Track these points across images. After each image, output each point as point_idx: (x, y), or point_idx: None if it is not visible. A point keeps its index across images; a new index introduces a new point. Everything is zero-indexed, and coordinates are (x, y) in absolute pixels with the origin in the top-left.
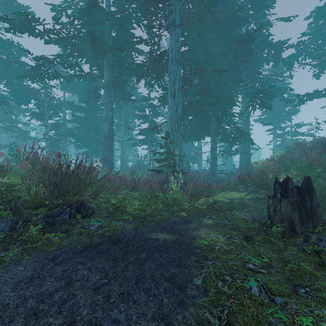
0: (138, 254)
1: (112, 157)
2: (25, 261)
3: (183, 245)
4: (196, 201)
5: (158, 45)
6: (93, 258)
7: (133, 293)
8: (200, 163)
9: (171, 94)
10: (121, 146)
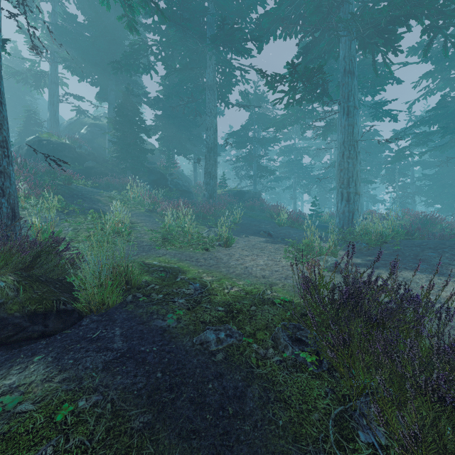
0: None
1: None
2: None
3: None
4: None
5: None
6: None
7: None
8: None
9: None
10: None
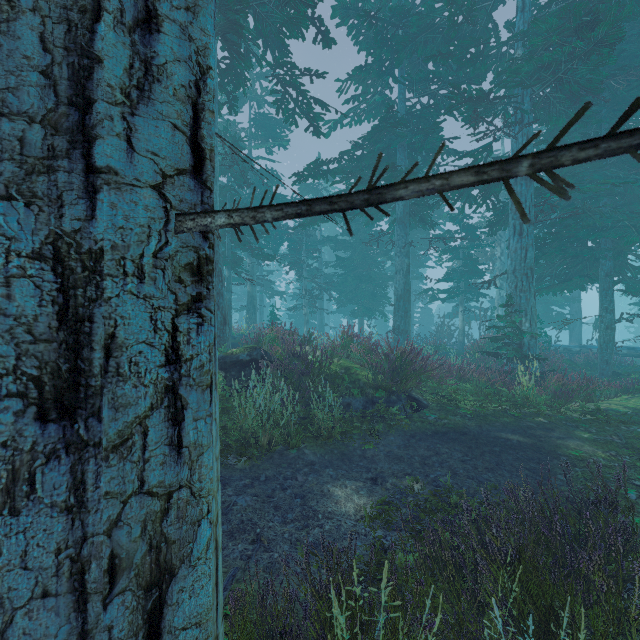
0: (491, 447)
1: (408, 326)
2: (393, 432)
3: (543, 449)
4: (562, 405)
5: (489, 150)
6: (447, 442)
7: (496, 469)
8: (577, 330)
9: (515, 231)
10: None
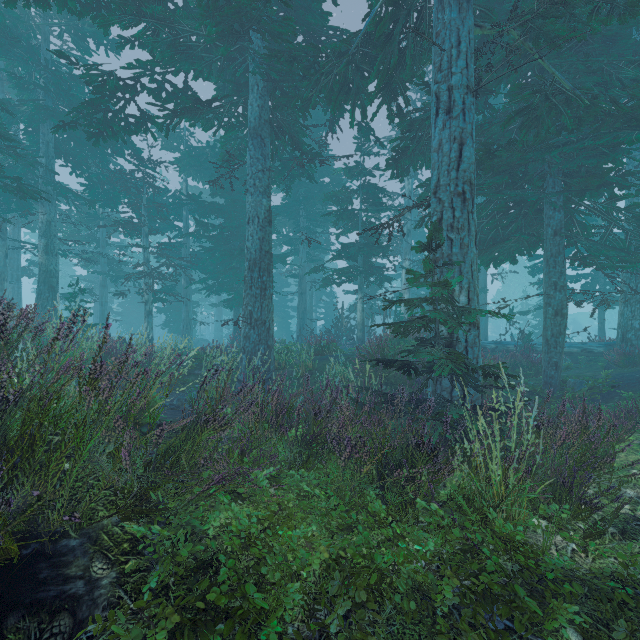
0: None
1: (267, 314)
2: None
3: None
4: (602, 535)
5: None
6: None
7: None
8: (484, 324)
9: (440, 109)
10: (299, 288)
